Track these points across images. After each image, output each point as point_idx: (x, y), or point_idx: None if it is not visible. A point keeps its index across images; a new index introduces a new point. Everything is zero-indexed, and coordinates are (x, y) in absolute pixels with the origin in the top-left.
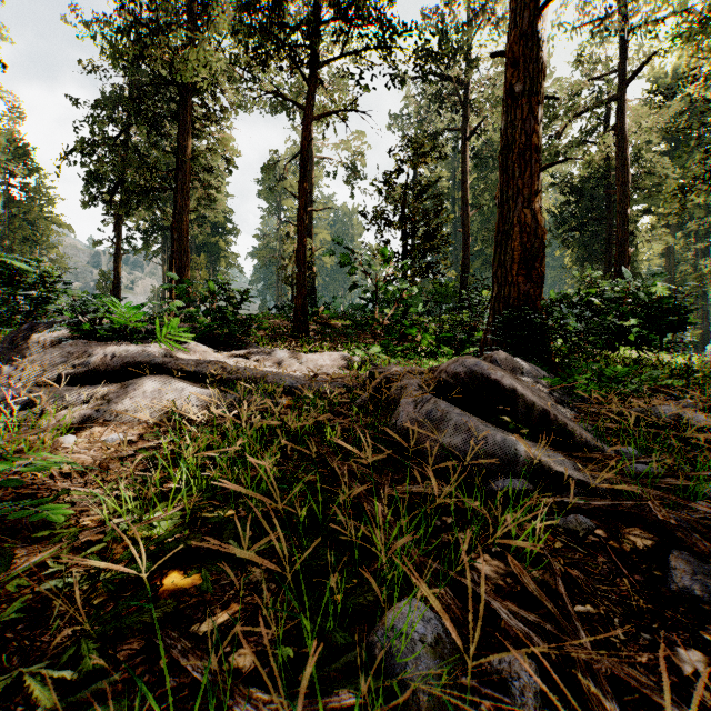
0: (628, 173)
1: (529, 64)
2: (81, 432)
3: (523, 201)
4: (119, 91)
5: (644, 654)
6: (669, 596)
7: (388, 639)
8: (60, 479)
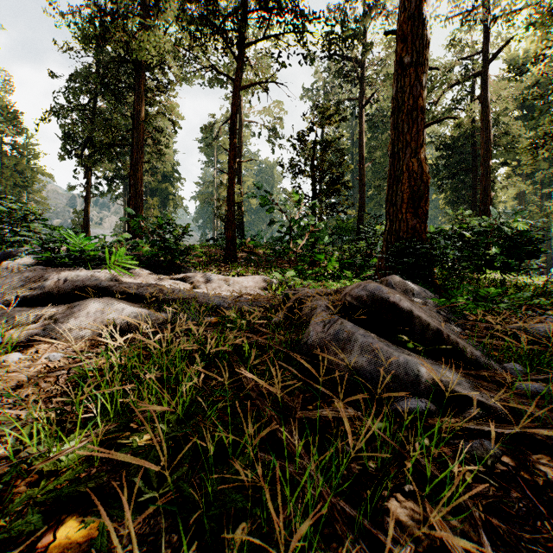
0: (490, 133)
1: (416, 40)
2: (28, 349)
3: (411, 152)
4: (88, 68)
5: None
6: None
7: None
8: None
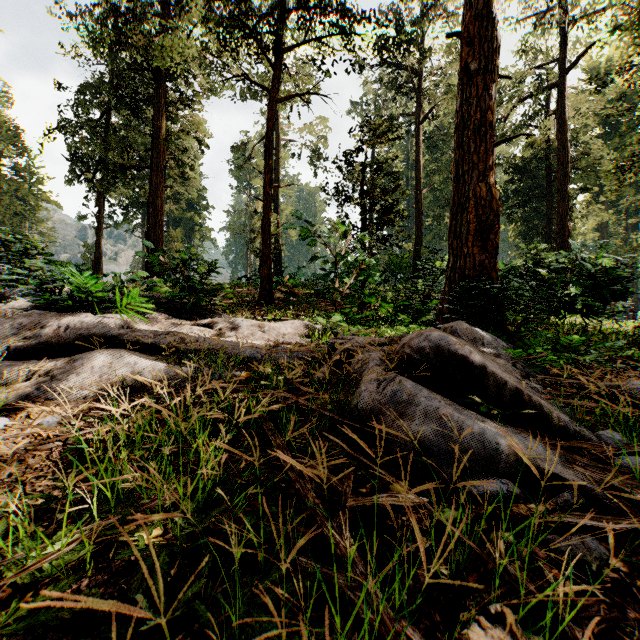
0: (568, 154)
1: (484, 43)
2: (17, 413)
3: (478, 175)
4: (100, 78)
5: None
6: None
7: None
8: None
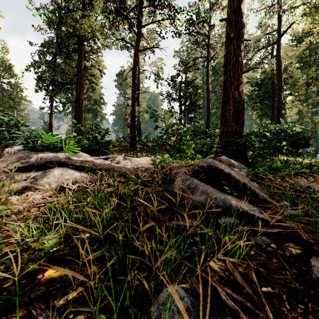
0: (282, 77)
1: (237, 24)
2: (22, 194)
3: (234, 87)
4: (51, 39)
5: (301, 318)
6: (311, 281)
7: (159, 310)
8: (5, 218)
